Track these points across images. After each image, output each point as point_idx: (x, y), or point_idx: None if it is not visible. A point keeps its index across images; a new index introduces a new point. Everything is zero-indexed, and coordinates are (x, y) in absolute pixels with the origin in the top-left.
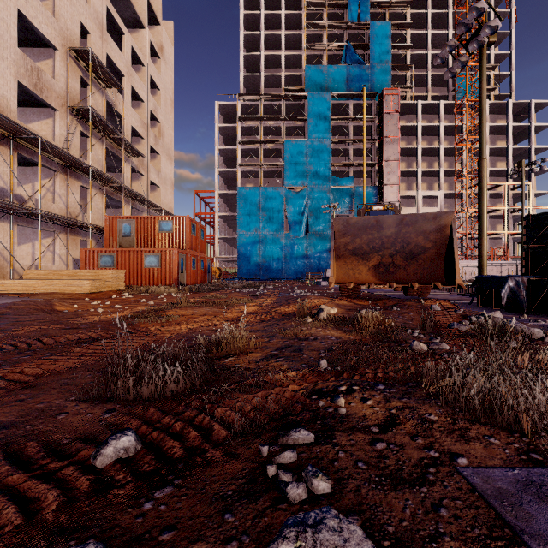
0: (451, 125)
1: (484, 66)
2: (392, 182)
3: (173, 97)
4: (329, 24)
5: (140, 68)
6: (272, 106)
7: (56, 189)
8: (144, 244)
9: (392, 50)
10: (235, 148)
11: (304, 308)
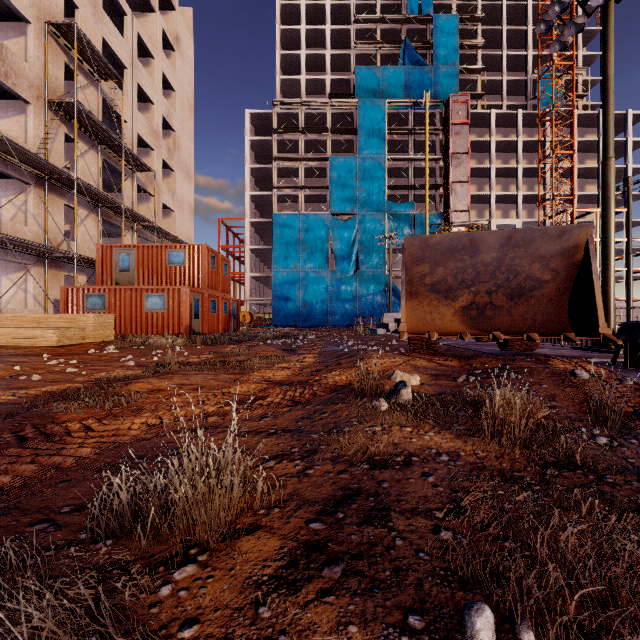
0: (531, 140)
1: (611, 28)
2: (461, 209)
3: (192, 101)
4: (383, 17)
5: (149, 62)
6: (315, 116)
7: (28, 208)
8: (147, 281)
9: (460, 49)
10: (270, 167)
11: (370, 381)
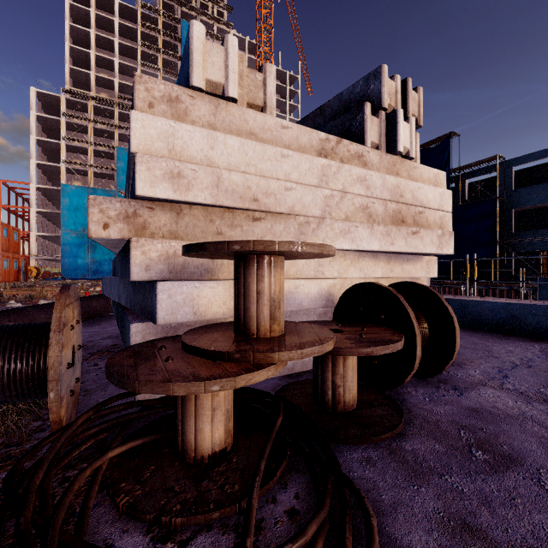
0: None
1: None
2: None
3: None
4: (164, 50)
5: None
6: (104, 110)
7: None
8: None
9: None
10: (59, 142)
11: (82, 288)
